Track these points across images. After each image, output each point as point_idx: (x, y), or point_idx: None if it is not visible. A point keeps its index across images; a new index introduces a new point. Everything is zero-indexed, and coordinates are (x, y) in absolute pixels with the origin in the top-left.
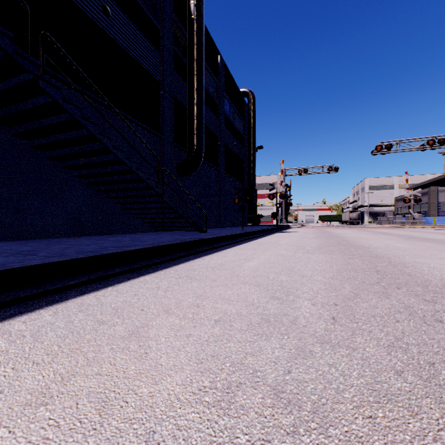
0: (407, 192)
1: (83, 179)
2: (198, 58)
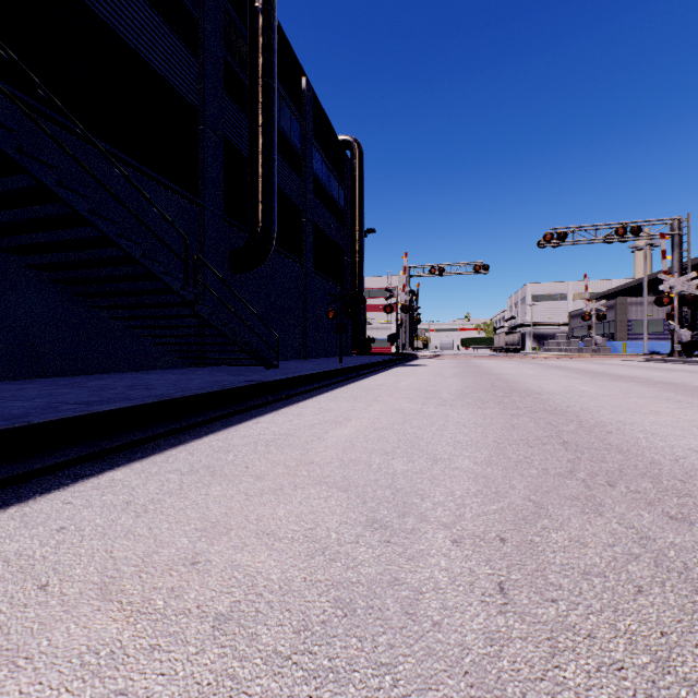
0: (587, 304)
1: (44, 273)
2: (266, 75)
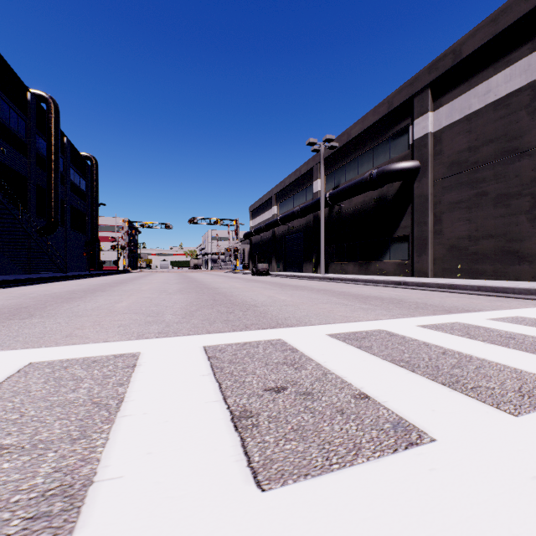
0: (218, 247)
1: None
2: (57, 162)
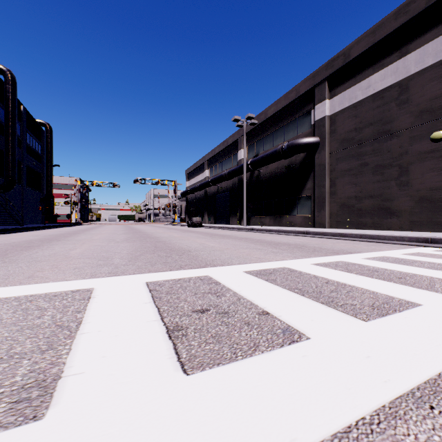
0: (159, 204)
1: None
2: (14, 128)
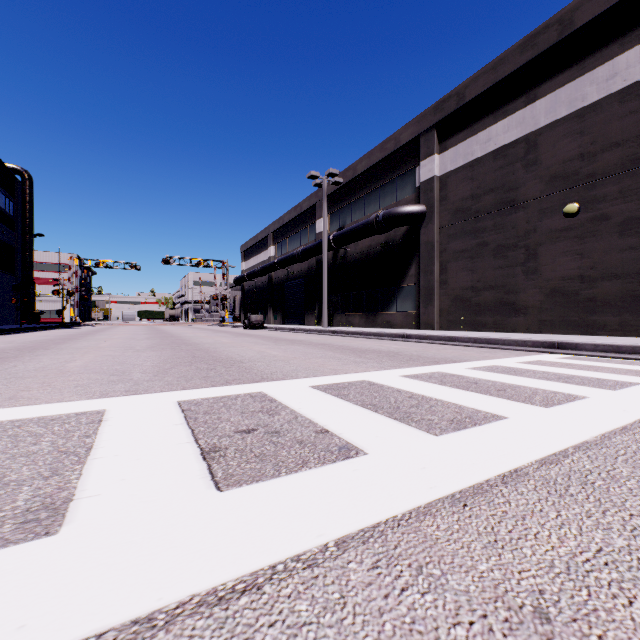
0: (201, 295)
1: None
2: None
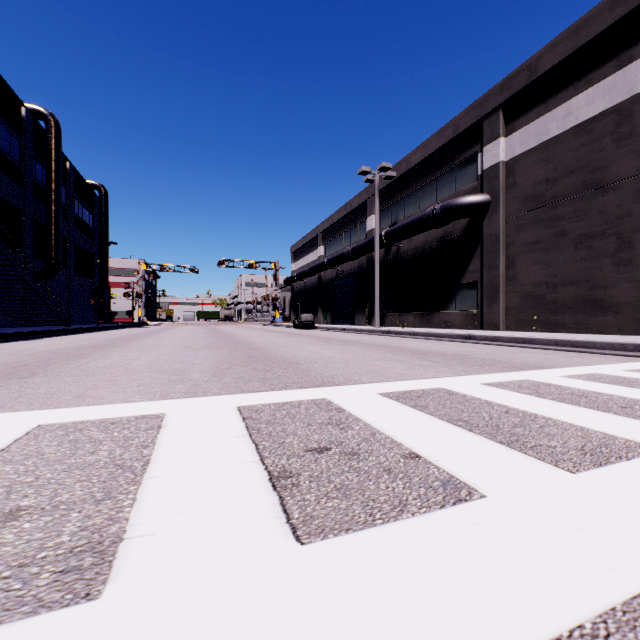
0: (253, 295)
1: None
2: (58, 192)
